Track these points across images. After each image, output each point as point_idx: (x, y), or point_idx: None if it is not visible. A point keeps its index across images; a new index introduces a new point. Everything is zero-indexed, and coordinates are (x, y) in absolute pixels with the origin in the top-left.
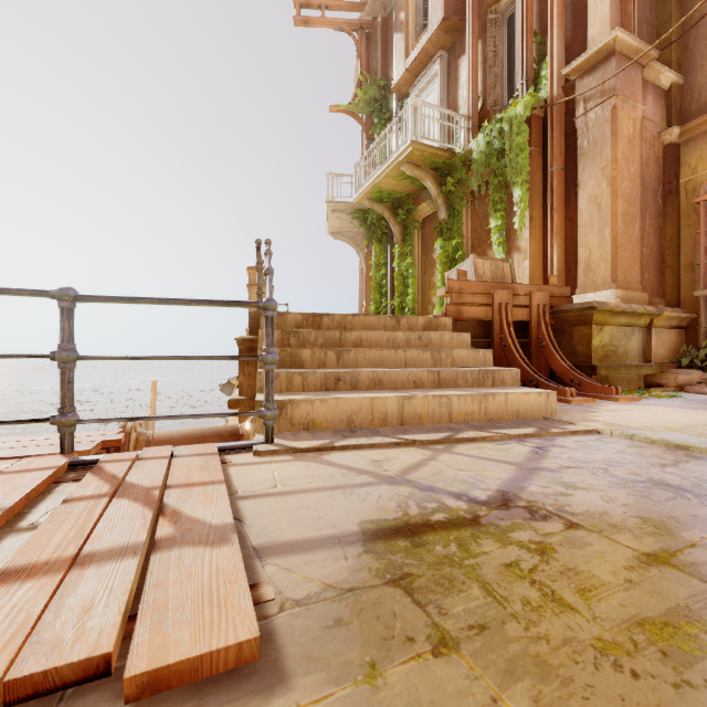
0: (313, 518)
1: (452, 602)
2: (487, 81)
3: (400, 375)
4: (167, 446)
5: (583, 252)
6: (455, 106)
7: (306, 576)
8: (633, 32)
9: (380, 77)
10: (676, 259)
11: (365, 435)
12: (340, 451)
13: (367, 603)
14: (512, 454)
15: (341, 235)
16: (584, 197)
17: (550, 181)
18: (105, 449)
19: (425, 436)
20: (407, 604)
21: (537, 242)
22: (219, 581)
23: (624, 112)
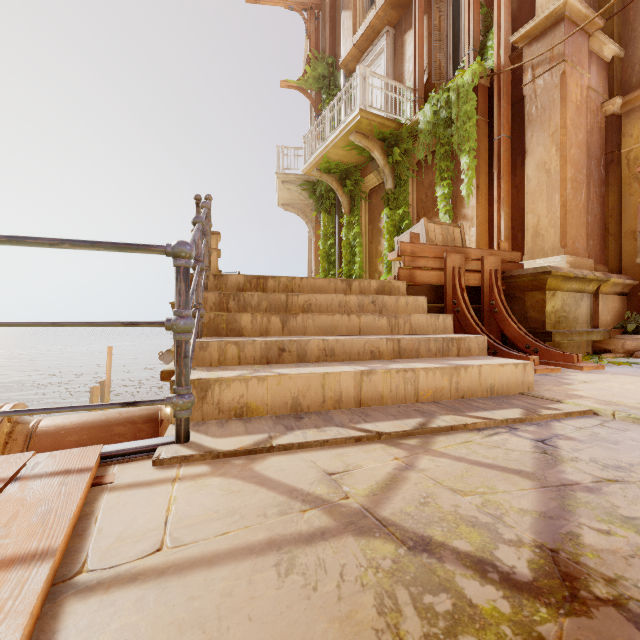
0: None
1: None
2: (433, 54)
3: (355, 343)
4: (23, 455)
5: (531, 218)
6: (401, 80)
7: None
8: None
9: (328, 55)
10: (618, 227)
11: (314, 425)
12: (280, 452)
13: None
14: (513, 454)
15: (291, 207)
16: (533, 163)
17: (497, 149)
18: None
19: (392, 425)
20: None
21: (483, 210)
22: None
23: (573, 78)
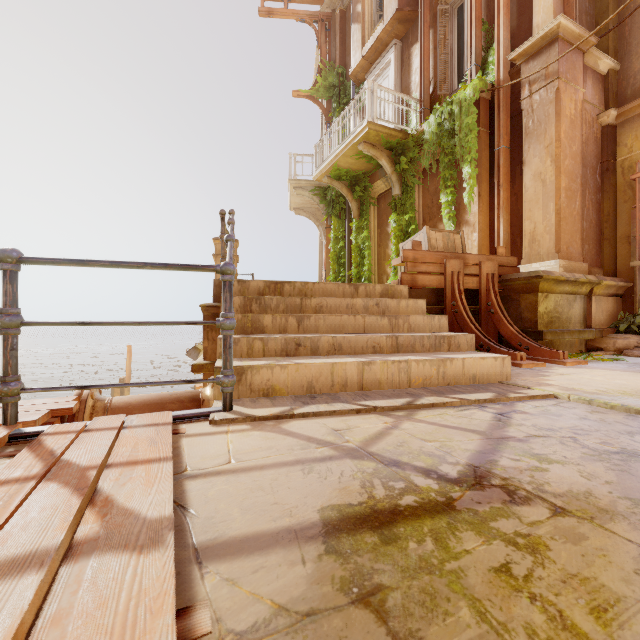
0: (267, 504)
1: (438, 633)
2: (438, 67)
3: (359, 340)
4: (119, 415)
5: (528, 225)
6: (408, 91)
7: (254, 591)
8: (575, 20)
9: (338, 65)
10: (613, 232)
11: (325, 401)
12: (300, 418)
13: (329, 637)
14: (475, 421)
15: (303, 211)
16: (529, 173)
17: (497, 159)
18: (60, 416)
19: (386, 402)
20: (380, 638)
21: (485, 216)
22: (137, 612)
23: (567, 94)
